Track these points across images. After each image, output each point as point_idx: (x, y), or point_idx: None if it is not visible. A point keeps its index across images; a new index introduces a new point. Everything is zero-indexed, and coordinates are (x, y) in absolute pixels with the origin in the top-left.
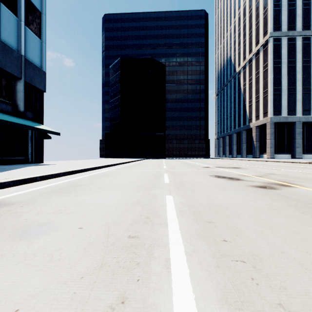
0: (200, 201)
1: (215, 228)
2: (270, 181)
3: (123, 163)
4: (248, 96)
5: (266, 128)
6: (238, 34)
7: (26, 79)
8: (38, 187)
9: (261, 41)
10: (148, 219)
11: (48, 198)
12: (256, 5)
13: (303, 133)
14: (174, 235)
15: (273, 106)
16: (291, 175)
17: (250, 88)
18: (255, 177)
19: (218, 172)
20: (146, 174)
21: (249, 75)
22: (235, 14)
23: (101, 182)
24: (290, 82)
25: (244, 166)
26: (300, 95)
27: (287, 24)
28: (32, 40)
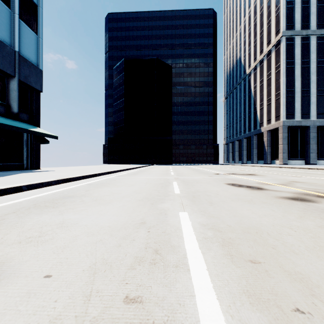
0: (225, 220)
1: (268, 277)
2: (300, 190)
3: (126, 169)
4: (259, 99)
5: (278, 133)
6: (248, 34)
7: (20, 77)
8: (19, 199)
9: (272, 40)
10: (157, 256)
11: (23, 216)
12: (267, 3)
13: (317, 137)
14: (204, 294)
15: (285, 109)
16: (320, 183)
17: (261, 90)
18: (279, 186)
19: (233, 179)
20: (152, 182)
21: (260, 77)
22: (245, 13)
23: (98, 192)
24: (304, 83)
25: (260, 173)
26: (314, 98)
27: (301, 23)
28: (28, 35)
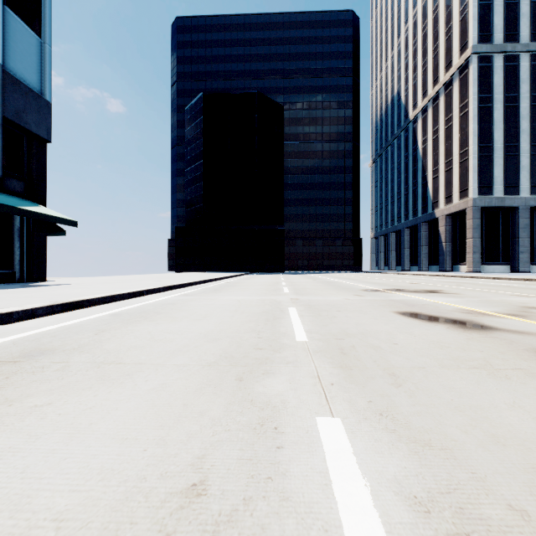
0: (483, 469)
1: None
2: None
3: (203, 281)
4: (432, 161)
5: (465, 219)
6: (412, 52)
7: (6, 112)
8: None
9: (455, 61)
10: None
11: None
12: None
13: (532, 227)
14: None
15: (478, 177)
16: None
17: (436, 147)
18: (514, 319)
19: (406, 303)
20: (247, 310)
21: (434, 124)
22: (408, 16)
23: (122, 336)
24: (509, 134)
25: (446, 288)
26: (527, 159)
27: (504, 31)
28: (22, 37)
